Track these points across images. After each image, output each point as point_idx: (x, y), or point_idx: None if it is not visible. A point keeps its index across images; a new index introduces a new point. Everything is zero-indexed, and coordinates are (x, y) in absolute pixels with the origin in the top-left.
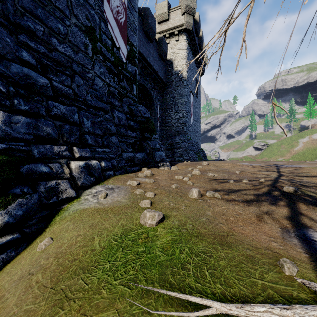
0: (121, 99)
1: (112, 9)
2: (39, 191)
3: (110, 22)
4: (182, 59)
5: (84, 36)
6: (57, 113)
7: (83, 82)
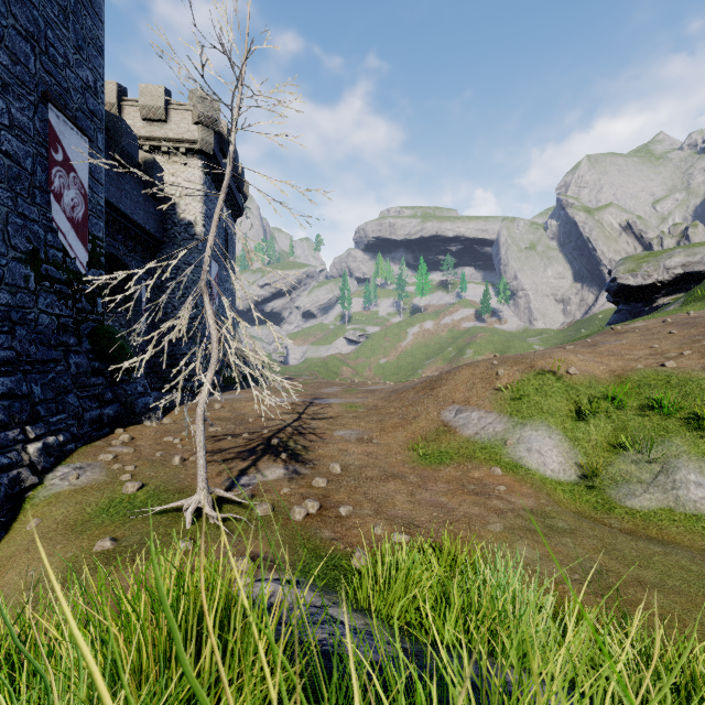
0: (78, 329)
1: (64, 209)
2: (4, 484)
3: (62, 228)
4: (194, 201)
5: (25, 267)
6: (4, 391)
7: (25, 332)
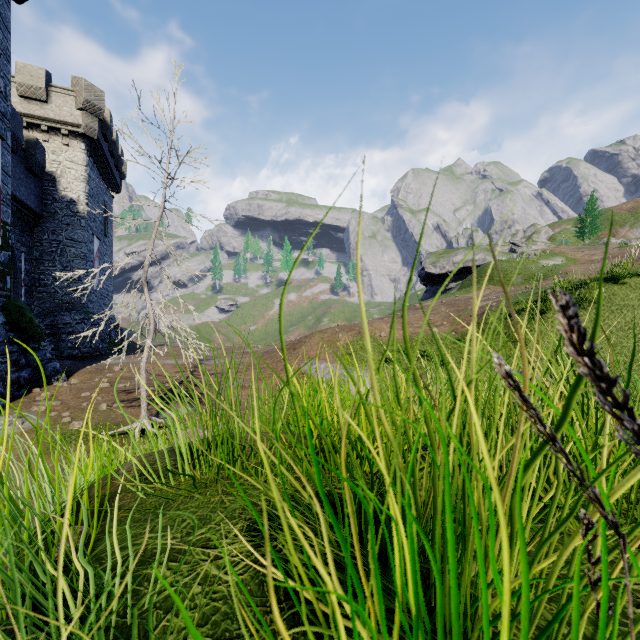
0: None
1: None
2: None
3: None
4: (76, 180)
5: None
6: None
7: None
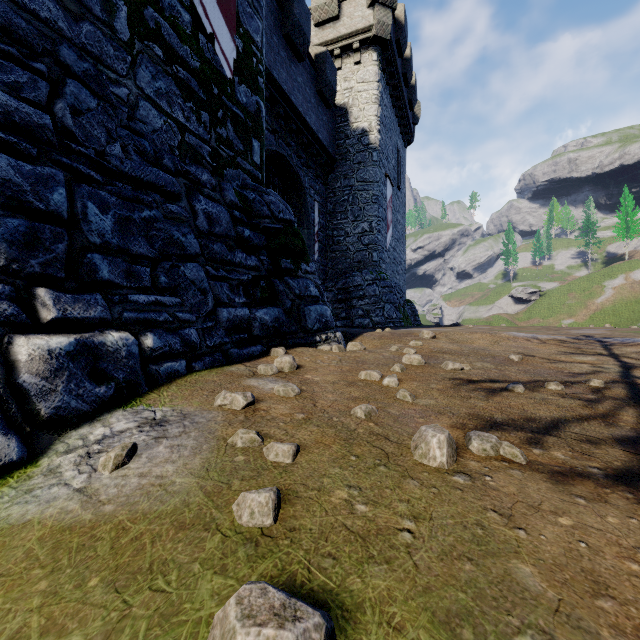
0: (220, 172)
1: None
2: None
3: None
4: (368, 103)
5: None
6: None
7: (97, 106)
